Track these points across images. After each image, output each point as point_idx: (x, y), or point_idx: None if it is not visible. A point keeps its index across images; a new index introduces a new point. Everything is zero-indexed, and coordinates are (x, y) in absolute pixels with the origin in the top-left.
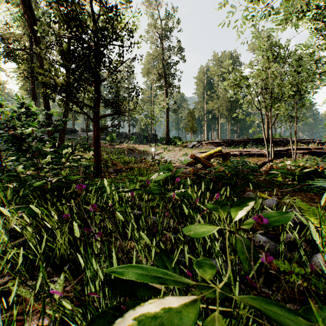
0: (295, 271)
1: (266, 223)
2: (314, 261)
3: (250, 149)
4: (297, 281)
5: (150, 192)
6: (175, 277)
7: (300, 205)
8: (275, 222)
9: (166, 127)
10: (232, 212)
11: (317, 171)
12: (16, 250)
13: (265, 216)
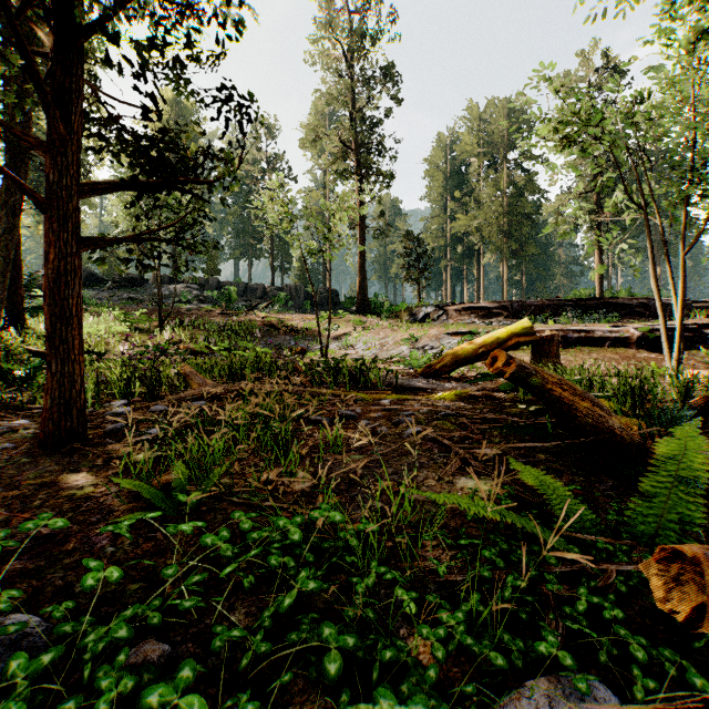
0: None
1: None
2: None
3: (583, 325)
4: None
5: None
6: None
7: None
8: None
9: (359, 272)
10: None
11: None
12: None
13: None
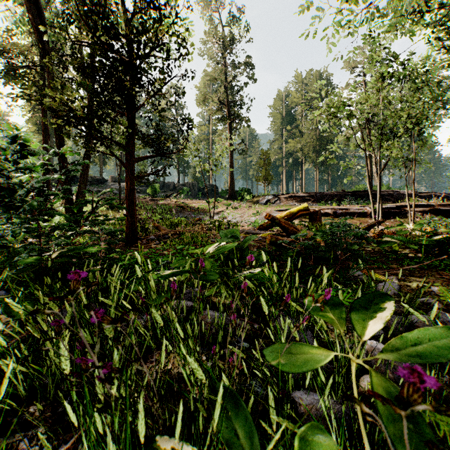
0: None
1: (426, 351)
2: None
3: (348, 206)
4: None
5: (204, 279)
6: None
7: None
8: (446, 349)
9: (229, 175)
10: (353, 322)
11: None
12: None
13: (421, 335)
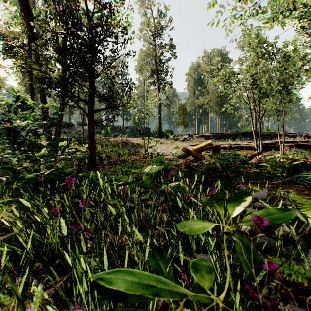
0: (294, 270)
1: None
2: (310, 257)
3: (239, 142)
4: (296, 281)
5: (142, 186)
6: (169, 286)
7: (294, 198)
8: (275, 219)
9: (158, 121)
10: (228, 208)
11: (306, 164)
12: (1, 248)
13: (263, 213)
